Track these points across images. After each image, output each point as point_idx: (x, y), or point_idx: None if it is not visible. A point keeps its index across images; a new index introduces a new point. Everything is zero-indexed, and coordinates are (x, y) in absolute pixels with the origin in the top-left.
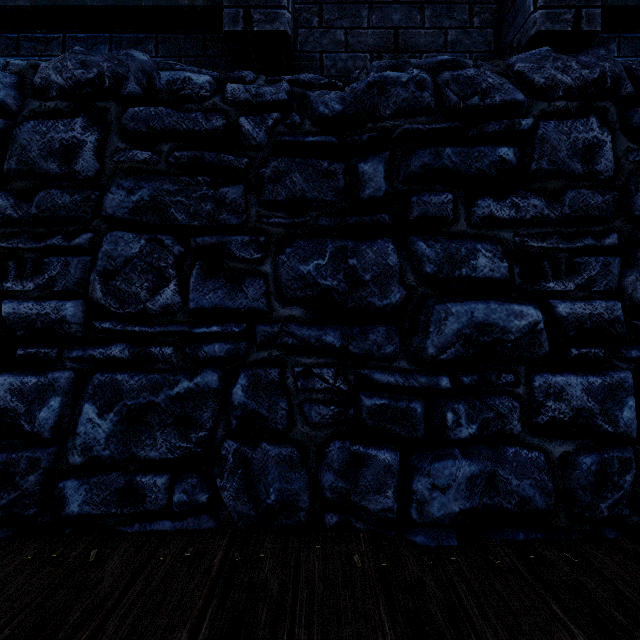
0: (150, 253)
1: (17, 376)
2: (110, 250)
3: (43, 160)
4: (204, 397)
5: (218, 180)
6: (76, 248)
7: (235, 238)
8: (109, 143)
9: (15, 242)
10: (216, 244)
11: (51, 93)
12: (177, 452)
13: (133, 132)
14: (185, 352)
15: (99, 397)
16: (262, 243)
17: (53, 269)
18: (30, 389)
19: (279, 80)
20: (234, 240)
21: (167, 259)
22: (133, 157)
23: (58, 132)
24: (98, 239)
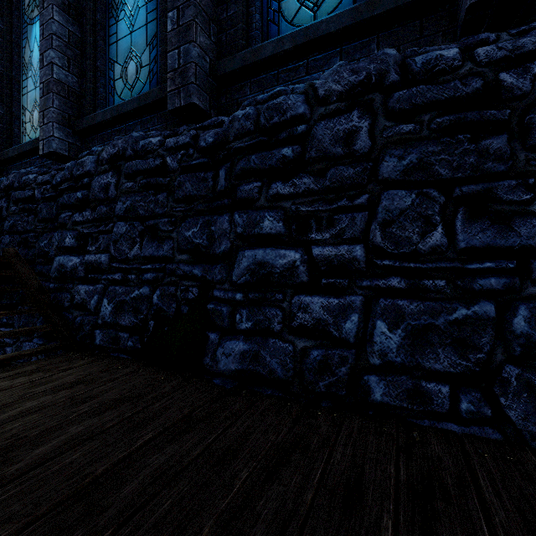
0: (419, 204)
1: (324, 298)
2: (388, 205)
3: (332, 147)
4: (482, 324)
5: (478, 135)
6: (356, 206)
7: (501, 183)
8: (377, 125)
9: (316, 206)
10: (481, 191)
11: (332, 99)
12: (458, 368)
13: (398, 111)
14: (456, 285)
15: (386, 316)
16: (530, 185)
17: (342, 223)
18: (334, 307)
19: (528, 29)
20: (500, 185)
21: (433, 208)
22: (399, 131)
23: (341, 125)
24: (372, 198)
